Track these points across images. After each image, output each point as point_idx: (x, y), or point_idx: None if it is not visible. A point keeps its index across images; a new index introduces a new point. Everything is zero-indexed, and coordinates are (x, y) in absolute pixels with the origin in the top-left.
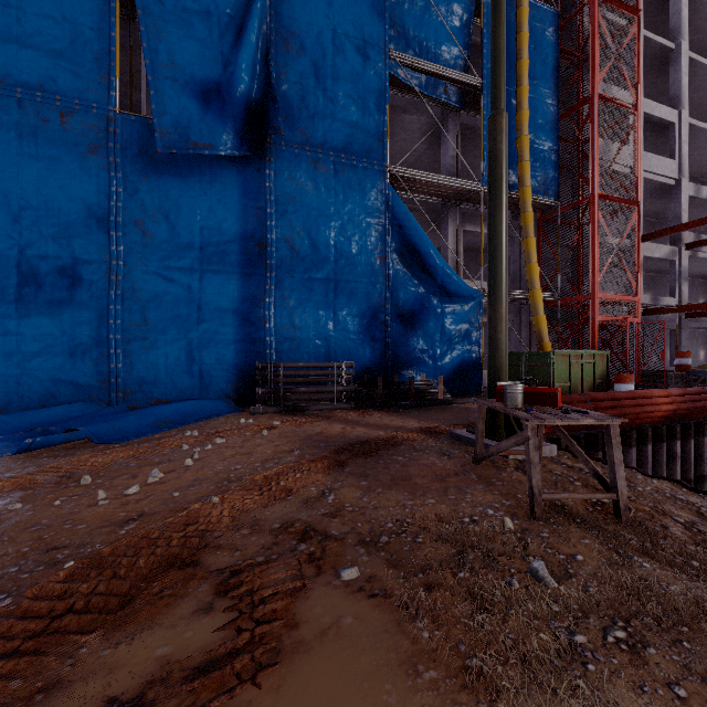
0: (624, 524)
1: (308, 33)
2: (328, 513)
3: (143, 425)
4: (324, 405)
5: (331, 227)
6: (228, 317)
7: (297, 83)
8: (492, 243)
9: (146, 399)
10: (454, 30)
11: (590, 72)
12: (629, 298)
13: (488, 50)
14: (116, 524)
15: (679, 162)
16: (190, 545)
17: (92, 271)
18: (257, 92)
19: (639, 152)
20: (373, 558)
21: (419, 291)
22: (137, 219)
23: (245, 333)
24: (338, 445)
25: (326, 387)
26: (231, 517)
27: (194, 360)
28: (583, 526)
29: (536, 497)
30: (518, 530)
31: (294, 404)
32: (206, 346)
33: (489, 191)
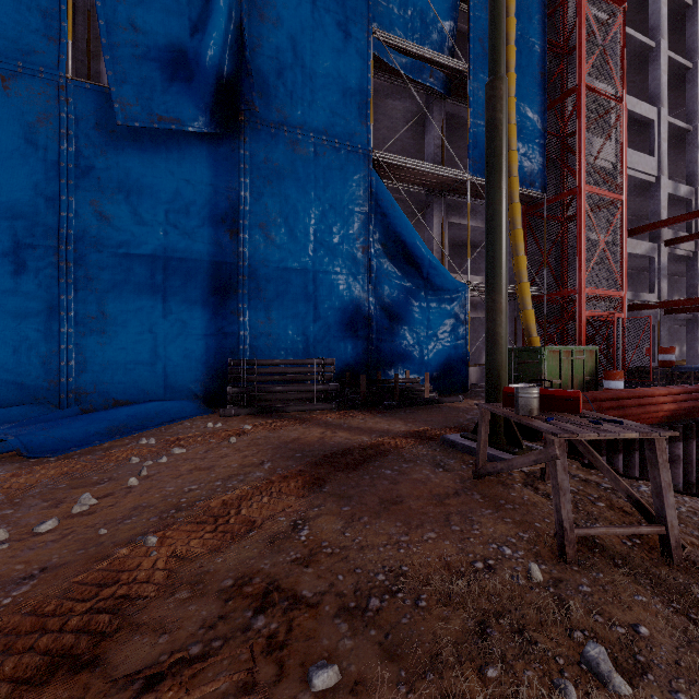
0: (677, 565)
1: (286, 4)
2: (300, 558)
3: (90, 432)
4: (302, 406)
5: (311, 213)
6: (196, 310)
7: (274, 57)
8: (490, 225)
9: (103, 400)
10: (440, 12)
11: (577, 61)
12: (614, 293)
13: (475, 34)
14: (3, 585)
15: (659, 160)
16: (96, 626)
17: (39, 256)
18: (230, 64)
19: (624, 146)
20: (360, 641)
21: (403, 283)
22: (92, 199)
23: (216, 327)
24: (316, 455)
25: (305, 385)
26: (168, 569)
27: (159, 357)
28: (629, 571)
29: (567, 534)
30: (550, 582)
31: (269, 405)
32: (171, 341)
33: (487, 166)
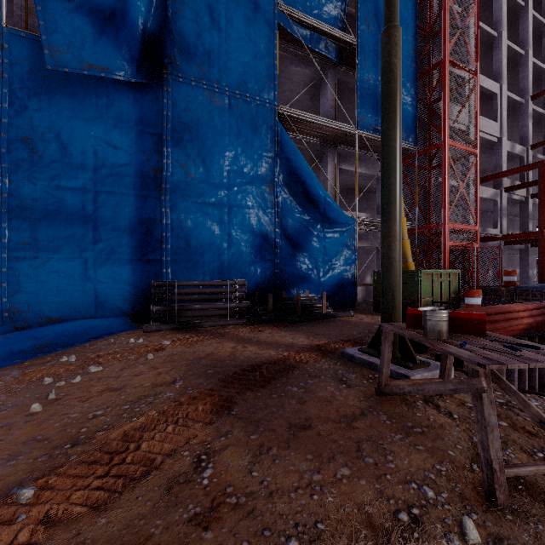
0: None
1: None
2: (199, 514)
3: (13, 351)
4: (217, 322)
5: (226, 156)
6: (124, 237)
7: (193, 20)
8: (386, 159)
9: (36, 318)
10: None
11: (442, 40)
12: (471, 228)
13: (362, 14)
14: None
15: (500, 124)
16: None
17: None
18: (154, 24)
19: (478, 110)
20: None
21: (304, 217)
22: (26, 136)
23: (142, 252)
24: (227, 371)
25: (220, 304)
26: (34, 541)
27: (89, 279)
28: None
29: (496, 475)
30: (489, 543)
31: (188, 321)
32: (101, 265)
33: (383, 107)
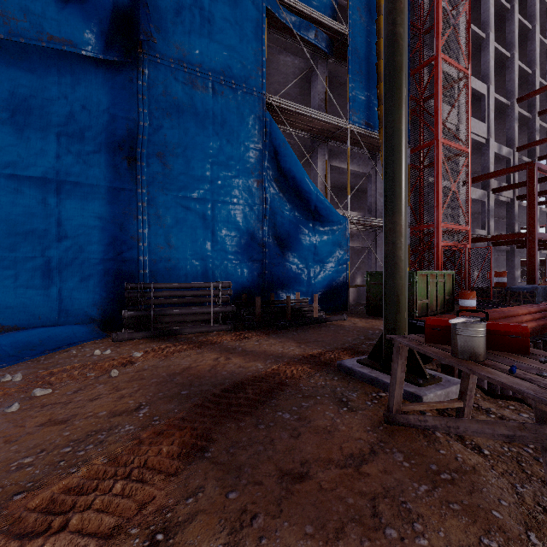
0: None
1: None
2: None
3: None
4: (199, 328)
5: (209, 147)
6: (93, 234)
7: None
8: (390, 144)
9: None
10: None
11: (435, 35)
12: (463, 228)
13: (354, 3)
14: None
15: (488, 126)
16: None
17: None
18: None
19: (469, 108)
20: None
21: (294, 214)
22: None
23: (114, 251)
24: (205, 392)
25: (202, 308)
26: None
27: (51, 281)
28: None
29: None
30: None
31: (166, 328)
32: (65, 265)
33: (387, 83)
